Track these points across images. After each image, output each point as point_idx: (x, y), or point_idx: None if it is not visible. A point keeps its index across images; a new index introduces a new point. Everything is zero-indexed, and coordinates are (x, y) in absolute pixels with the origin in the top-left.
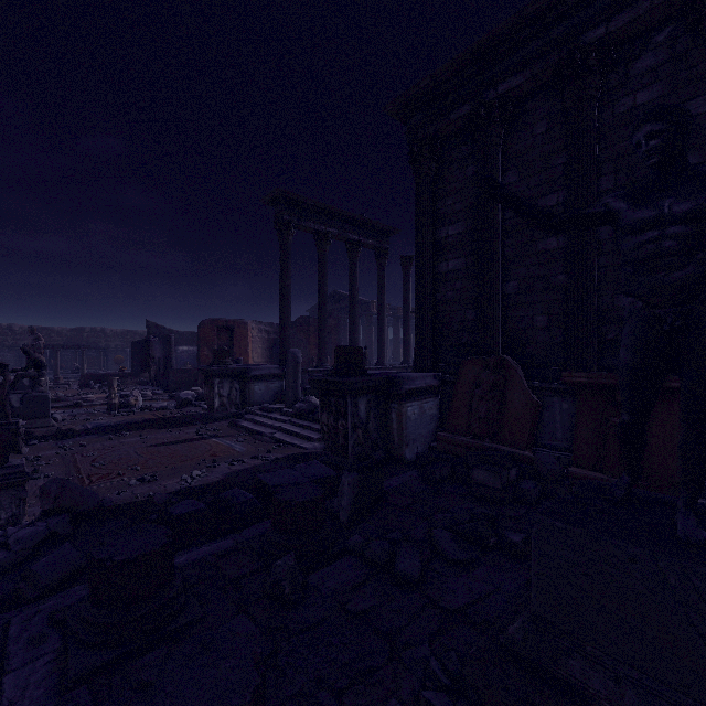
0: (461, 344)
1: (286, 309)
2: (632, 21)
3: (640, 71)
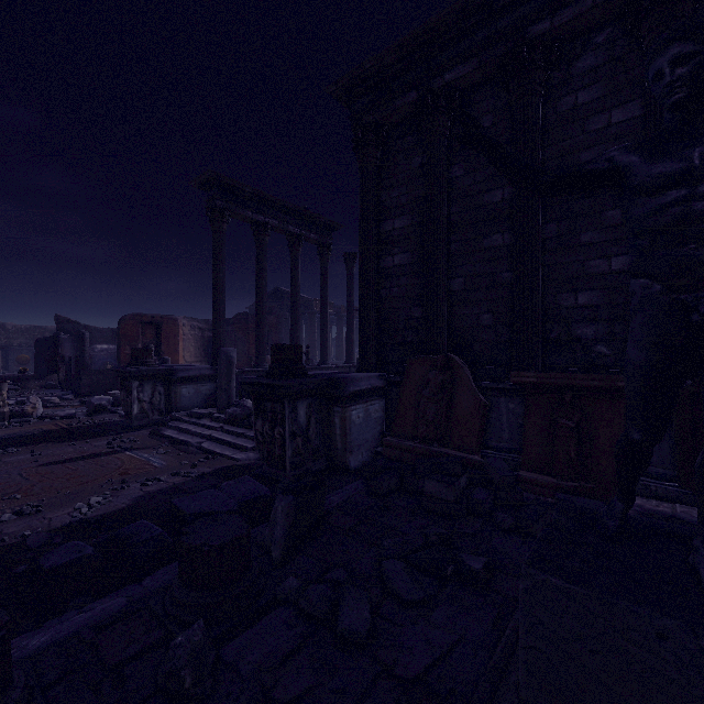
0: (407, 343)
1: (219, 304)
2: (575, 18)
3: (581, 70)
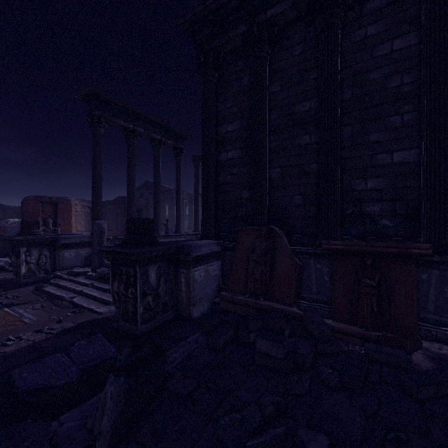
0: (238, 217)
1: (97, 188)
2: None
3: (370, 10)
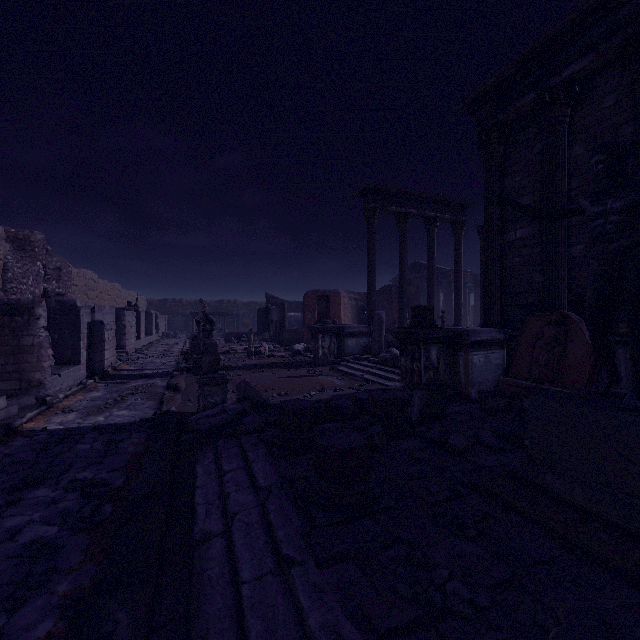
0: (528, 304)
1: (372, 279)
2: None
3: None
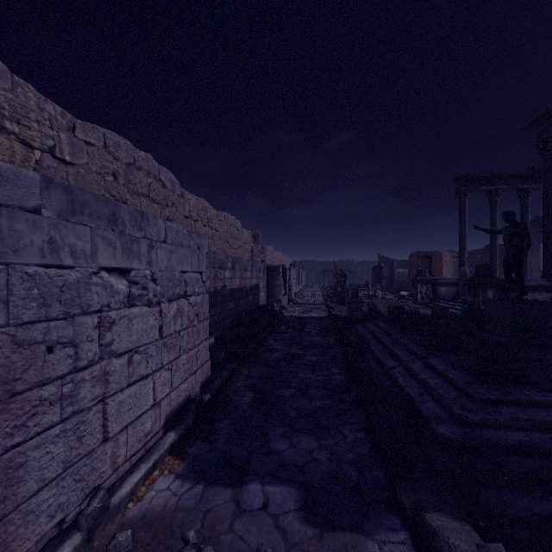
0: None
1: (463, 244)
2: None
3: None
